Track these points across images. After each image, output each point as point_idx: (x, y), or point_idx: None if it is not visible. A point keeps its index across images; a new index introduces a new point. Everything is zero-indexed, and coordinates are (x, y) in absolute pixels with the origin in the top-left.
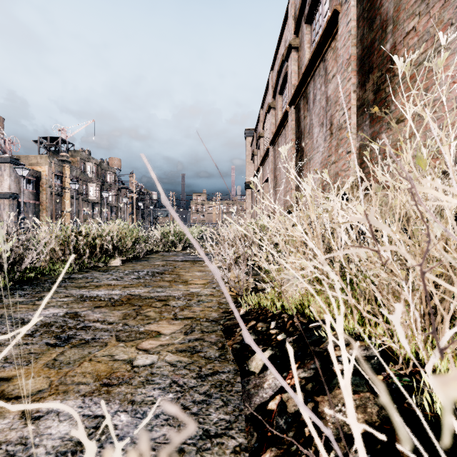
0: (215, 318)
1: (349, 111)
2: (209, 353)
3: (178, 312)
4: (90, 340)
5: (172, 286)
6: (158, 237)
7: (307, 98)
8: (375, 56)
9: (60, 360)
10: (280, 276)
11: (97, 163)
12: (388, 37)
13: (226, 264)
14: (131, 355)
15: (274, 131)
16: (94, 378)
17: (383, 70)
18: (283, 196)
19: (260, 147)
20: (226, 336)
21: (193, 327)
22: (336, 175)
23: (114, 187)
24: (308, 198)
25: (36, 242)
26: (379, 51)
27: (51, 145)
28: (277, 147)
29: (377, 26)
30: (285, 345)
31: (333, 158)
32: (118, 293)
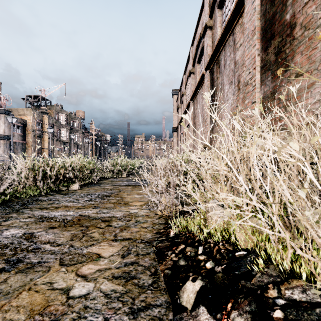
0: (149, 239)
1: (254, 70)
2: (142, 279)
3: (118, 233)
4: (36, 264)
5: (116, 208)
6: (109, 167)
7: (219, 63)
8: (277, 25)
9: (0, 290)
10: (212, 212)
11: (67, 114)
12: (288, 9)
13: (158, 189)
14: (69, 283)
15: (194, 90)
16: (27, 313)
17: (283, 36)
18: (200, 137)
19: (183, 102)
20: (158, 260)
21: (130, 249)
22: (243, 120)
23: (79, 131)
24: (230, 136)
25: (11, 172)
26: (280, 21)
27: (34, 101)
28: (196, 101)
29: (278, 2)
30: (215, 275)
31: (240, 107)
32: (72, 214)
